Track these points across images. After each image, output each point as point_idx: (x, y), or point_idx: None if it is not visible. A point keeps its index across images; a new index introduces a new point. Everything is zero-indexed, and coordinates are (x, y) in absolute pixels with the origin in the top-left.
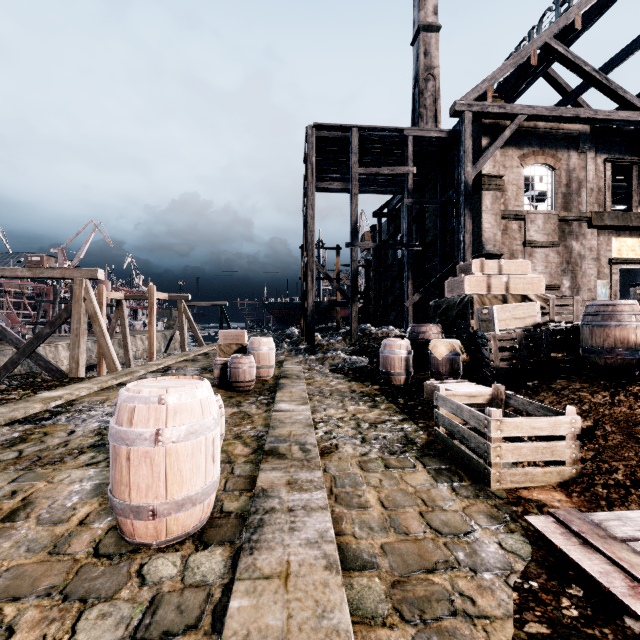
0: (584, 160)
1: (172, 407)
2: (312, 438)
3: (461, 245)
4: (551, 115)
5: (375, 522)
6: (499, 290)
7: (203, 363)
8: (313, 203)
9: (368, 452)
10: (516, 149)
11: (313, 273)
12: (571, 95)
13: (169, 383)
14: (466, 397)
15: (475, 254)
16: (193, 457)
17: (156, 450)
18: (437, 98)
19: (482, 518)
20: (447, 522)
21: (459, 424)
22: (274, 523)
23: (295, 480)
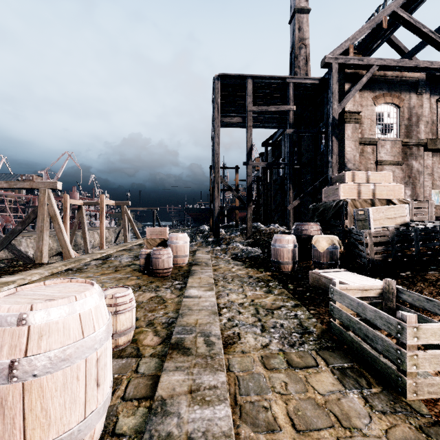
0: (421, 100)
1: (36, 328)
2: (216, 328)
3: (329, 164)
4: (398, 65)
5: None
6: (367, 196)
7: (136, 252)
8: (218, 133)
9: (269, 343)
10: (370, 92)
11: (218, 185)
12: (408, 55)
13: (53, 290)
14: (359, 291)
15: (339, 171)
16: (65, 389)
17: (9, 388)
18: (308, 61)
19: None
20: None
21: (360, 322)
22: None
23: (197, 386)
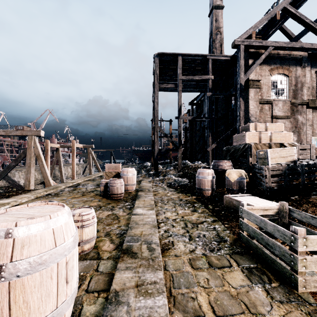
0: (304, 71)
1: (20, 240)
2: (156, 238)
3: (238, 117)
4: (287, 46)
5: None
6: (266, 140)
7: (98, 181)
8: (157, 95)
9: (194, 249)
10: (267, 66)
11: (157, 133)
12: (294, 39)
13: (33, 210)
14: (261, 210)
15: (245, 123)
16: (42, 286)
17: None
18: (222, 43)
19: None
20: None
21: (262, 233)
22: None
23: (142, 282)
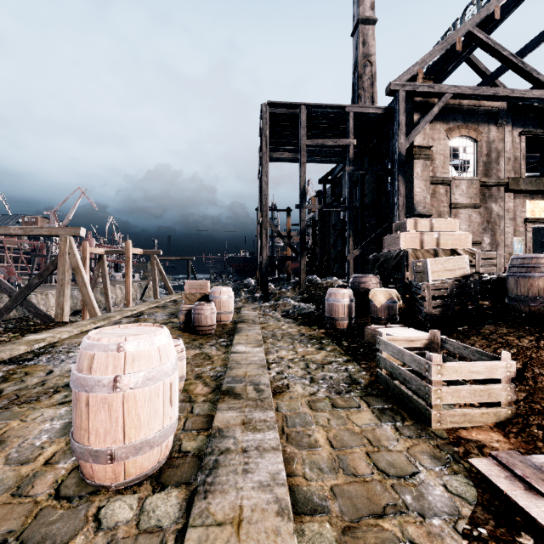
0: (502, 133)
1: (130, 354)
2: (265, 378)
3: (395, 207)
4: (474, 94)
5: (324, 463)
6: (431, 245)
7: (171, 309)
8: (267, 170)
9: (316, 392)
10: (443, 124)
11: (267, 231)
12: (490, 78)
13: (130, 330)
14: (405, 341)
15: (407, 215)
16: (151, 402)
17: (114, 396)
18: (374, 81)
19: (426, 459)
20: (393, 463)
21: (400, 367)
22: (228, 464)
23: (249, 420)
